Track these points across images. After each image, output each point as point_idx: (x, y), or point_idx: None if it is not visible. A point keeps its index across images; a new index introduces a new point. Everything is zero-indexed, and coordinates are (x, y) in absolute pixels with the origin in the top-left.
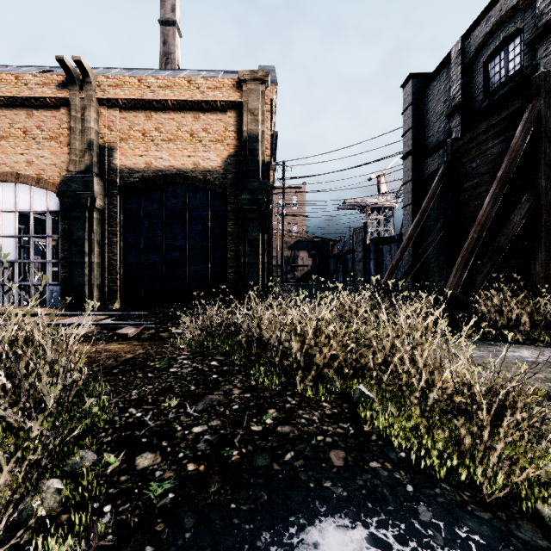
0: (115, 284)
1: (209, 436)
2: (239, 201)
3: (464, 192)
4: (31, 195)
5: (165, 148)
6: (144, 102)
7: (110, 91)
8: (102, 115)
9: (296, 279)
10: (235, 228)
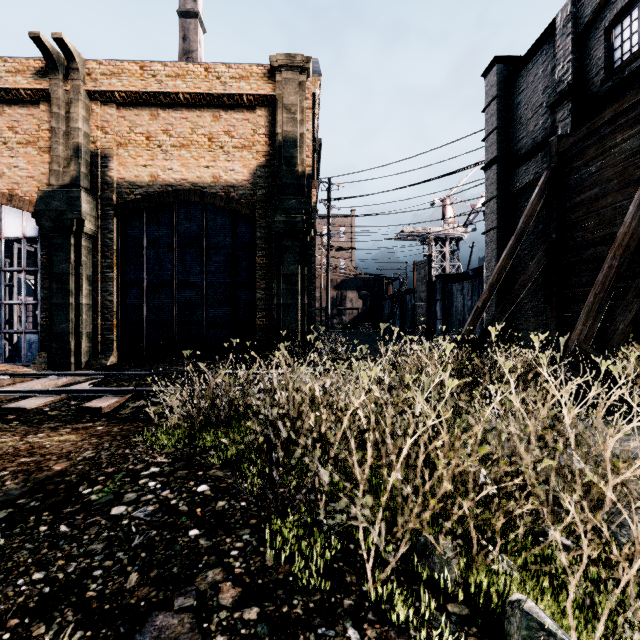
0: (111, 332)
1: None
2: (272, 224)
3: (577, 207)
4: (1, 217)
5: (176, 156)
6: (148, 95)
7: (104, 81)
8: (93, 113)
9: (344, 324)
10: (266, 260)
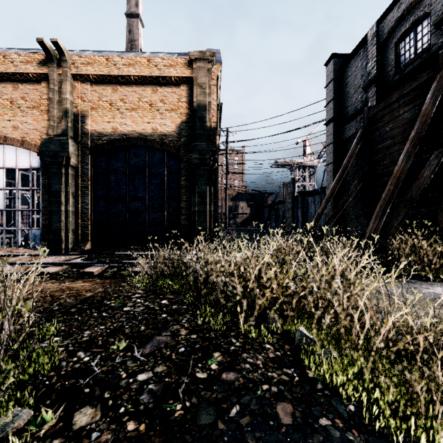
0: (87, 229)
1: (153, 386)
2: (190, 159)
3: (379, 152)
4: (16, 155)
5: (129, 116)
6: (111, 77)
7: (83, 68)
8: (75, 88)
9: (237, 224)
10: (187, 182)
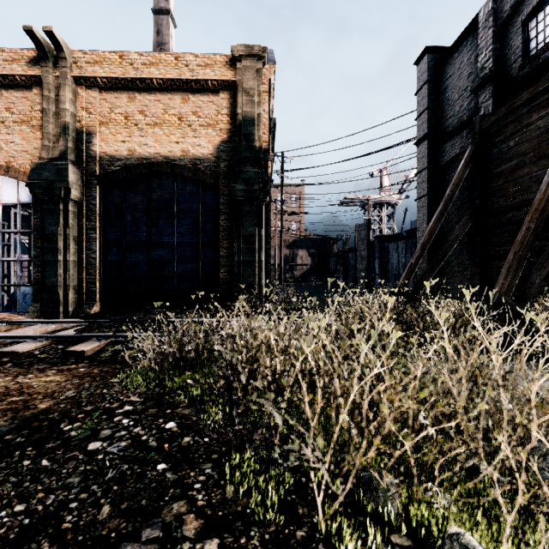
0: (94, 285)
1: None
2: (233, 191)
3: (497, 177)
4: None
5: (150, 133)
6: (126, 81)
7: (88, 69)
8: (79, 96)
9: (295, 278)
10: (228, 223)
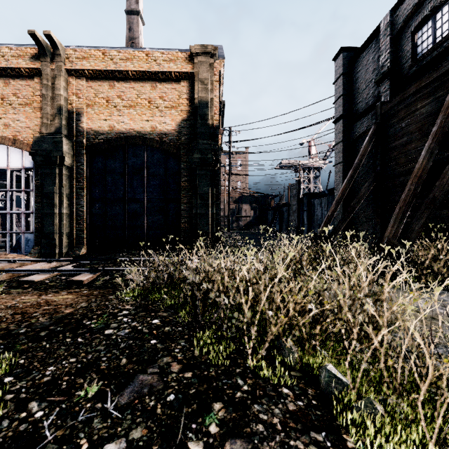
0: (82, 232)
1: None
2: (191, 159)
3: (393, 150)
4: (8, 154)
5: (126, 113)
6: (107, 72)
7: (78, 63)
8: (70, 84)
9: (240, 227)
10: (187, 183)
